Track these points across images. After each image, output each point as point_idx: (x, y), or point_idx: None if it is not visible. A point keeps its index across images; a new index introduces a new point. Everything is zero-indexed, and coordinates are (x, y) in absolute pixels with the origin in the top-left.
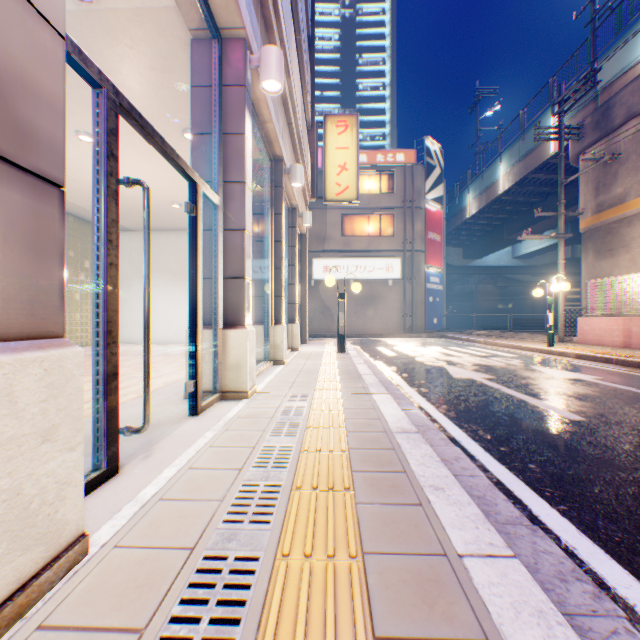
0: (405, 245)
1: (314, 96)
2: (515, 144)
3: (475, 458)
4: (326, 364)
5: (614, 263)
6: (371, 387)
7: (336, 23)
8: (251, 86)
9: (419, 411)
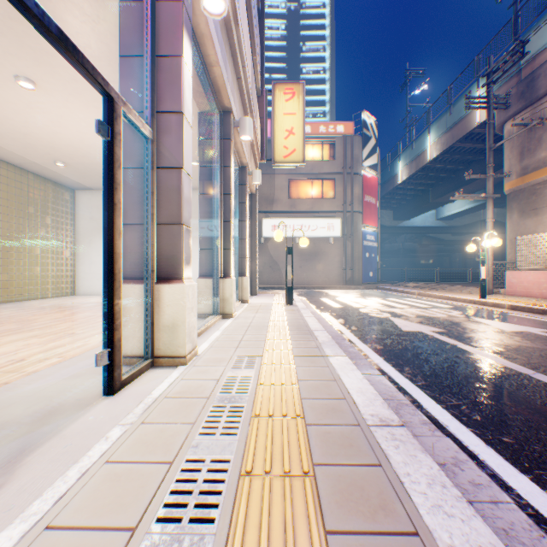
0: (345, 207)
1: (263, 65)
2: (443, 117)
3: (480, 460)
4: (275, 318)
5: (538, 221)
6: (325, 347)
7: (283, 15)
8: (191, 7)
9: (382, 376)
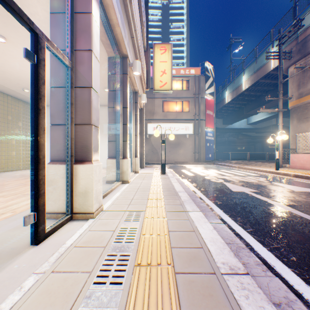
0: (195, 116)
1: (148, 33)
2: (252, 64)
3: (305, 299)
4: (154, 183)
5: (309, 125)
6: (186, 204)
7: (159, 7)
8: None
9: (223, 225)
